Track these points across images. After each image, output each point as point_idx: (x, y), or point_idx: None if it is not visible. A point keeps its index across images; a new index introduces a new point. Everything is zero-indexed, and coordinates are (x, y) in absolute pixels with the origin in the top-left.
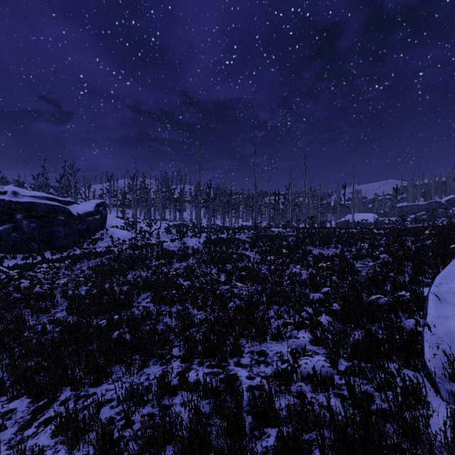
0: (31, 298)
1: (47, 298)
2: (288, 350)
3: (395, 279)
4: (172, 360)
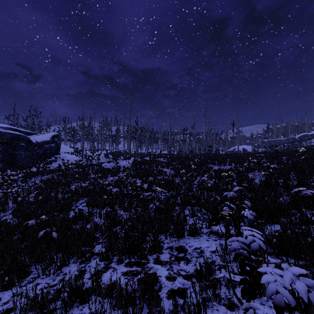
0: None
1: None
2: (207, 246)
3: (286, 183)
4: (92, 258)
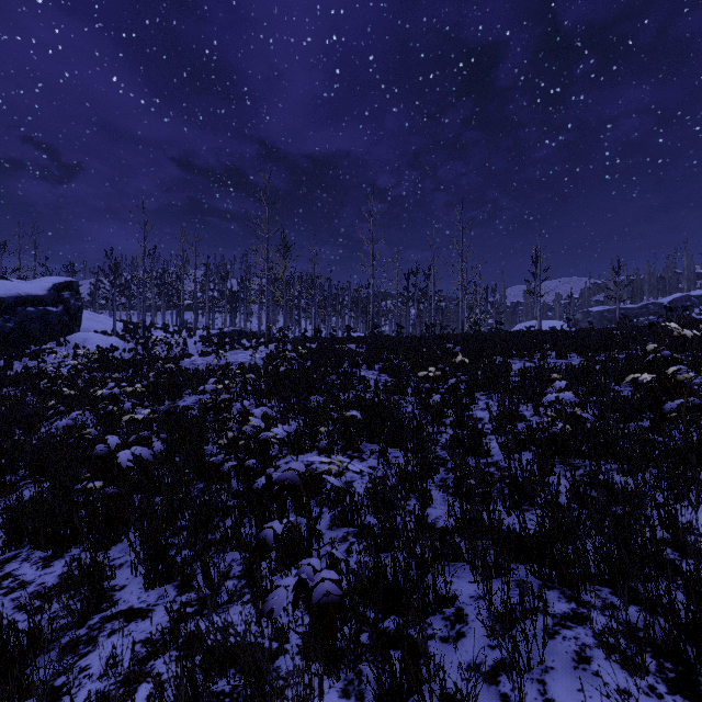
0: None
1: None
2: None
3: None
4: None
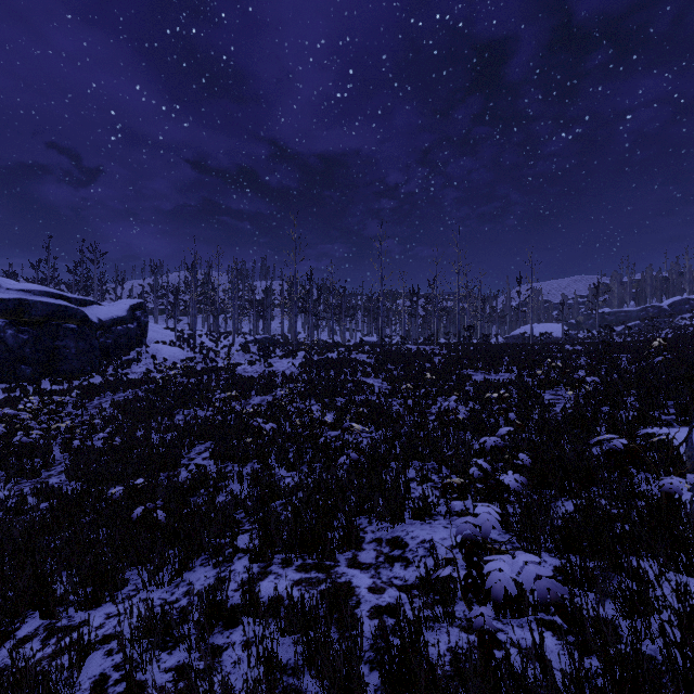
0: (10, 454)
1: (36, 452)
2: (443, 537)
3: (614, 416)
4: (235, 557)
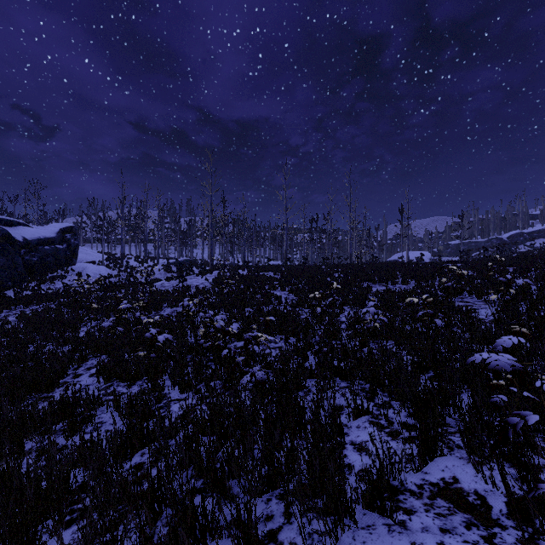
0: None
1: None
2: None
3: None
4: None
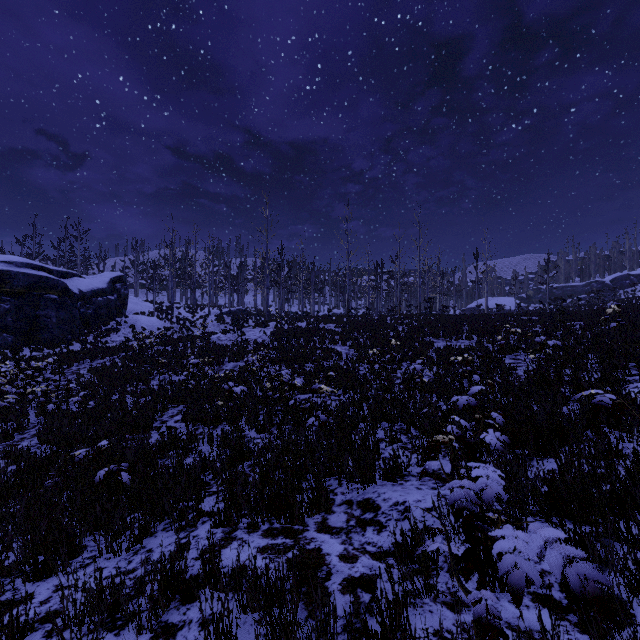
0: None
1: (10, 416)
2: (417, 499)
3: (577, 377)
4: (199, 522)
